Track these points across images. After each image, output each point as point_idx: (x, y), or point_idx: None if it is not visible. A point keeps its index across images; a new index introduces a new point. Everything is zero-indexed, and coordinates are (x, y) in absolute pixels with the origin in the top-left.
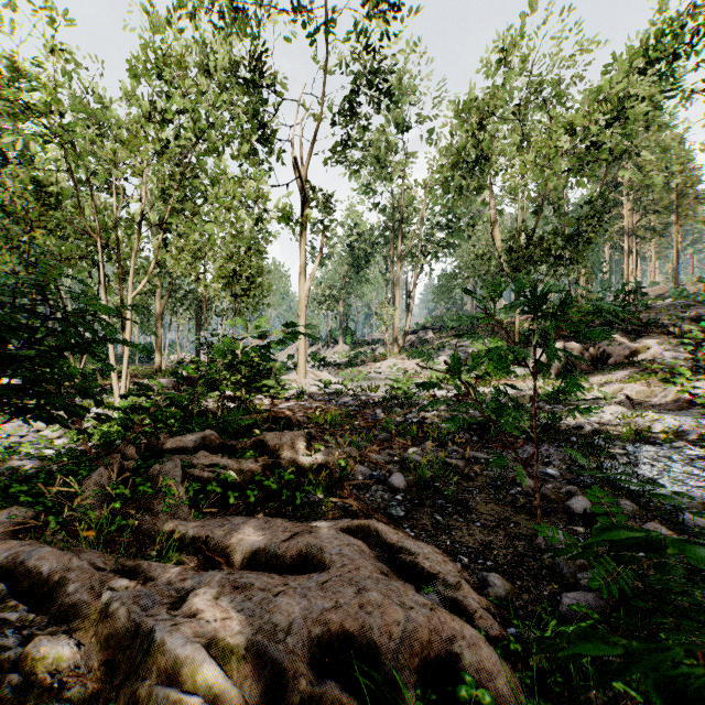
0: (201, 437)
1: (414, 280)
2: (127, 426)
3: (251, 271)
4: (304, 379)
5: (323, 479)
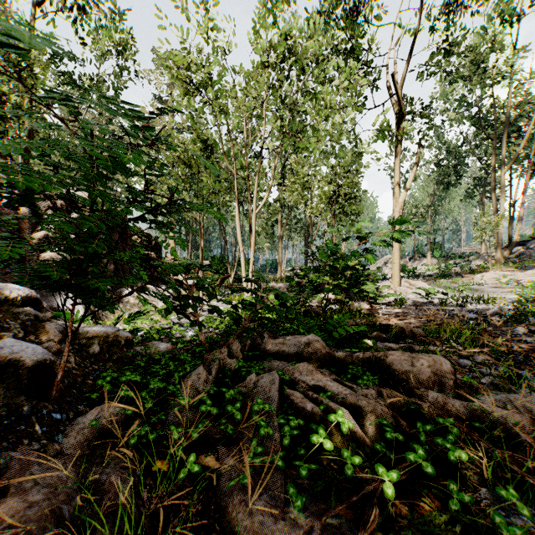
0: (304, 343)
1: (524, 185)
2: (237, 321)
3: (348, 190)
4: (399, 287)
5: (532, 476)
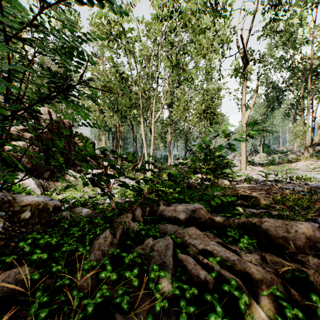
0: (191, 210)
1: None
2: (139, 192)
3: (213, 109)
4: (245, 171)
5: None
